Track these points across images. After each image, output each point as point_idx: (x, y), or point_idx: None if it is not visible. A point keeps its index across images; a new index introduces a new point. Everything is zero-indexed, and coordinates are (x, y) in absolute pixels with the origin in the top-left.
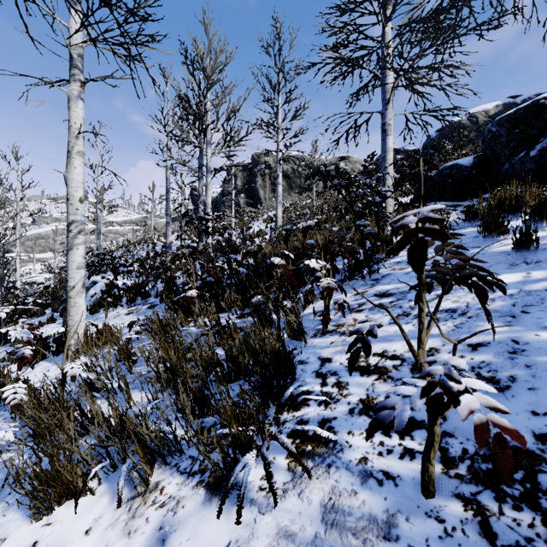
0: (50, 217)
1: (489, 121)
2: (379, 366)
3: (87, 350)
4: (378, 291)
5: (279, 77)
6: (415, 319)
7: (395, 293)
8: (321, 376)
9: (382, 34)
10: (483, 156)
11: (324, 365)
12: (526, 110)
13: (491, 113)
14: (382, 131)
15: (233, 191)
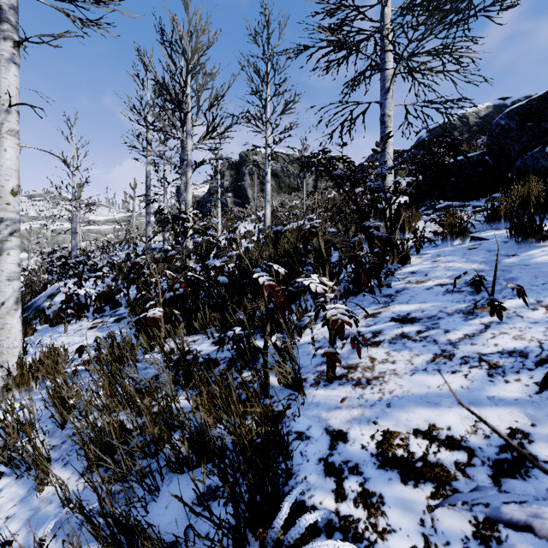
0: (27, 215)
1: (479, 122)
2: (431, 461)
3: (22, 384)
4: (395, 314)
5: (268, 68)
6: (465, 365)
7: (420, 318)
8: (334, 473)
9: (382, 14)
10: (488, 153)
11: (336, 447)
12: (540, 101)
13: (482, 114)
14: (381, 122)
15: (219, 190)
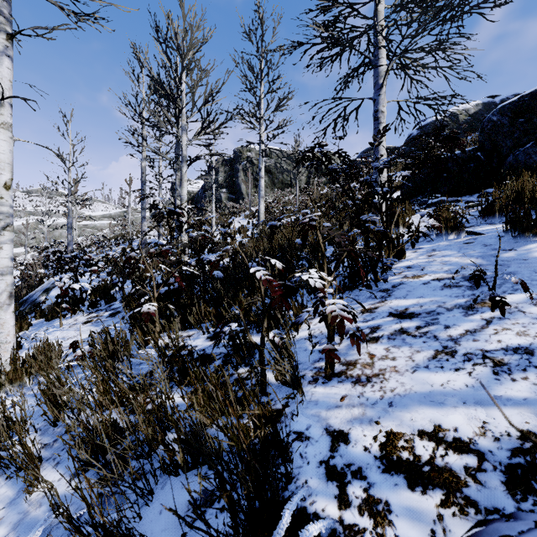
0: (24, 211)
1: (469, 120)
2: (439, 465)
3: (15, 379)
4: (393, 309)
5: (262, 65)
6: (468, 362)
7: (419, 313)
8: (336, 477)
9: (375, 11)
10: (480, 149)
11: (337, 448)
12: (532, 97)
13: (471, 112)
14: (374, 118)
15: (214, 185)
